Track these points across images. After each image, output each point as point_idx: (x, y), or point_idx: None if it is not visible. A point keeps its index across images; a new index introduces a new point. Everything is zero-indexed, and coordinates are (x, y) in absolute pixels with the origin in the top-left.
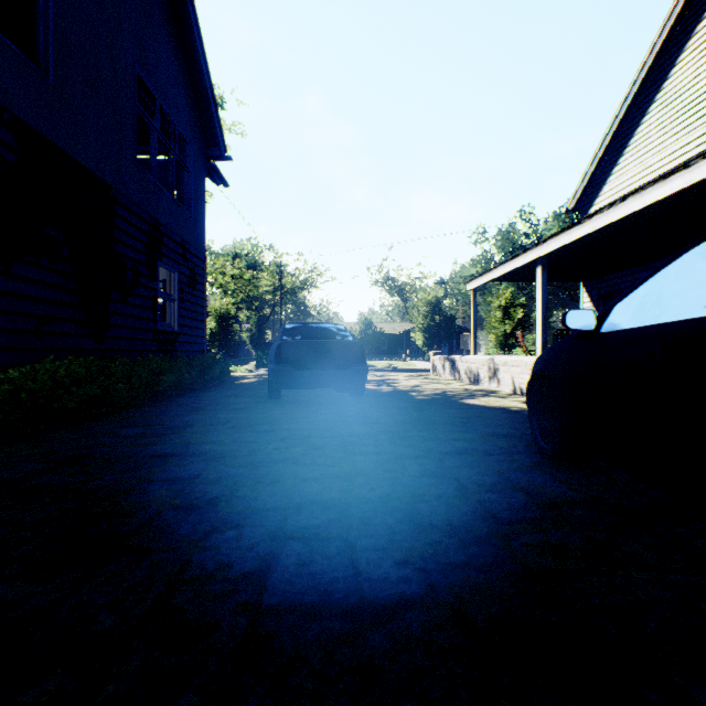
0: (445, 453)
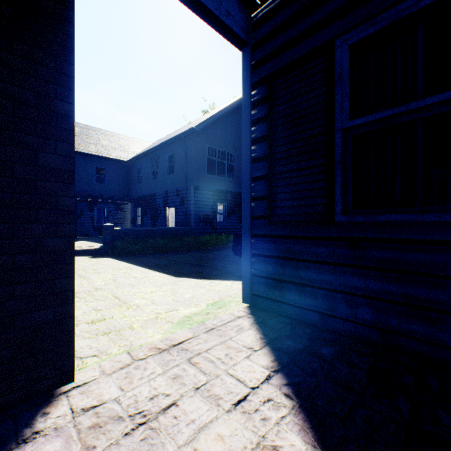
0: None
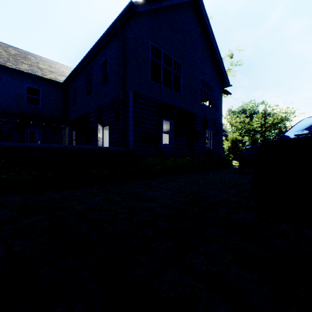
0: None
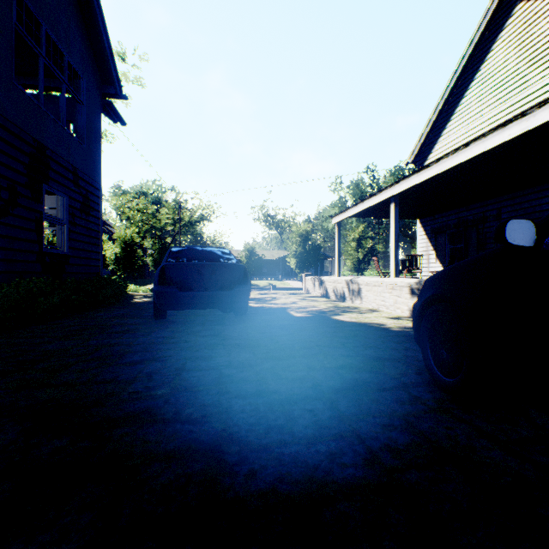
0: (336, 390)
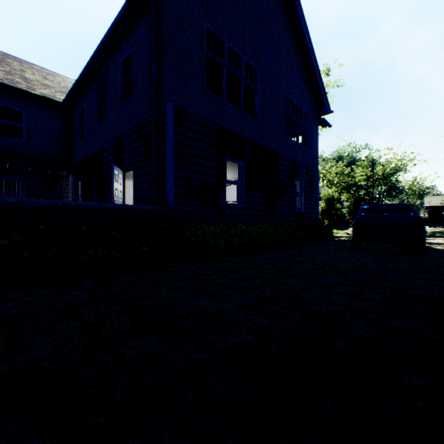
0: None
